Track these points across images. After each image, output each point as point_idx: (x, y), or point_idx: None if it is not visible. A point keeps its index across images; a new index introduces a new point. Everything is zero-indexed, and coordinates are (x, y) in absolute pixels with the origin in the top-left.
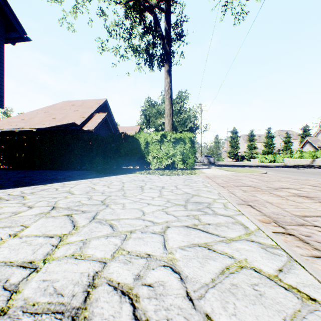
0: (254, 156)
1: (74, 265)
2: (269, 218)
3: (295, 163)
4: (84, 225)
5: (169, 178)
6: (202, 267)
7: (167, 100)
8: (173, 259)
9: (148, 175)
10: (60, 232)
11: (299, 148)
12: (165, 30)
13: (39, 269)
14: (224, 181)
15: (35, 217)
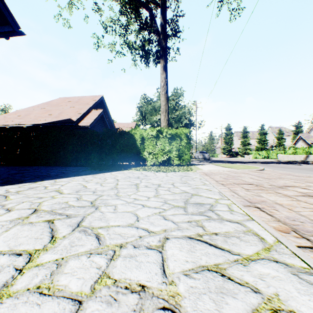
0: (247, 152)
1: (36, 307)
2: (285, 226)
3: (288, 159)
4: (64, 236)
5: (165, 175)
6: (218, 312)
7: (163, 96)
8: (176, 294)
9: (144, 172)
10: (32, 247)
11: (292, 144)
12: (161, 25)
13: None
14: (223, 178)
15: (9, 224)
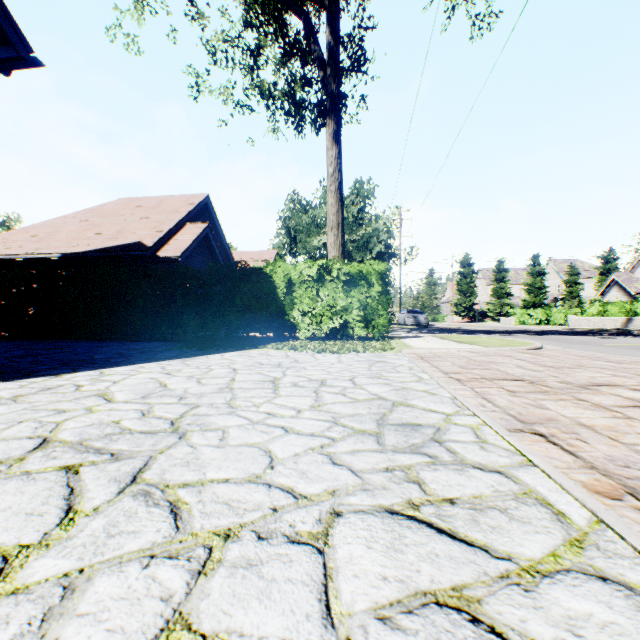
0: (505, 312)
1: None
2: (610, 481)
3: (590, 326)
4: (96, 507)
5: (337, 360)
6: None
7: (332, 195)
8: None
9: (292, 353)
10: (13, 540)
11: (598, 295)
12: (327, 48)
13: None
14: (459, 367)
15: None
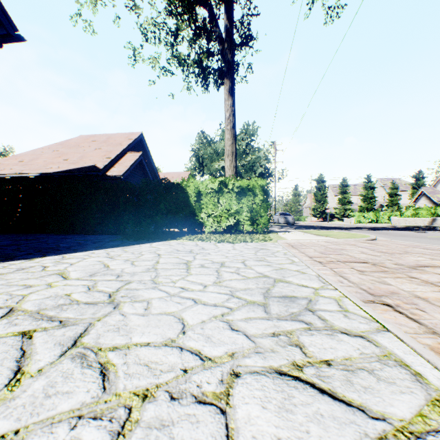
0: (347, 214)
1: None
2: None
3: (407, 224)
4: (40, 368)
5: (232, 248)
6: None
7: (228, 132)
8: None
9: (200, 243)
10: None
11: (411, 202)
12: (225, 29)
13: None
14: (320, 253)
15: None
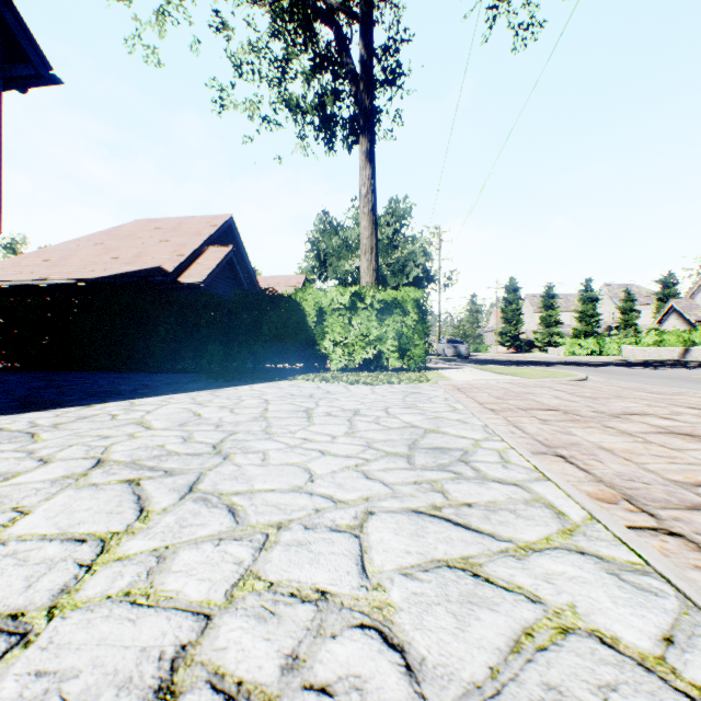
0: (554, 342)
1: (128, 623)
2: (612, 490)
3: (645, 357)
4: (165, 508)
5: (371, 391)
6: (461, 631)
7: (365, 217)
8: (386, 604)
9: (323, 384)
10: (104, 529)
11: (655, 323)
12: (360, 62)
13: (32, 638)
14: (496, 398)
15: (50, 488)
